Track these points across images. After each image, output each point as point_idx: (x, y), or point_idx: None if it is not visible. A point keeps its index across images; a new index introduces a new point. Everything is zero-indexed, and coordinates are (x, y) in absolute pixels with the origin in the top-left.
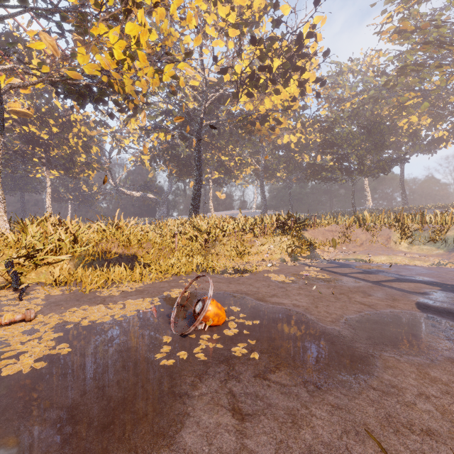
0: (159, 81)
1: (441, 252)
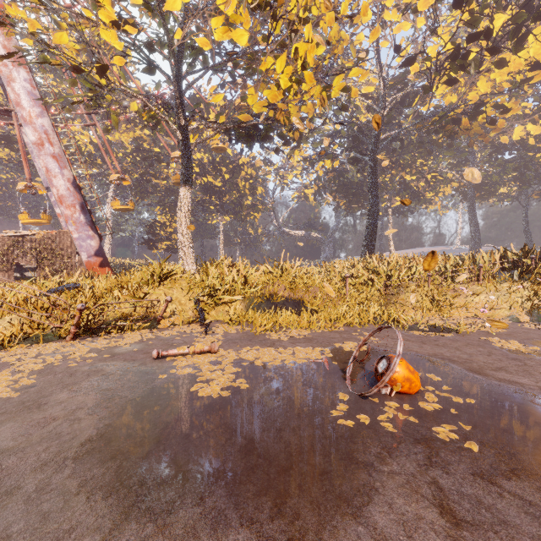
0: (326, 100)
1: None
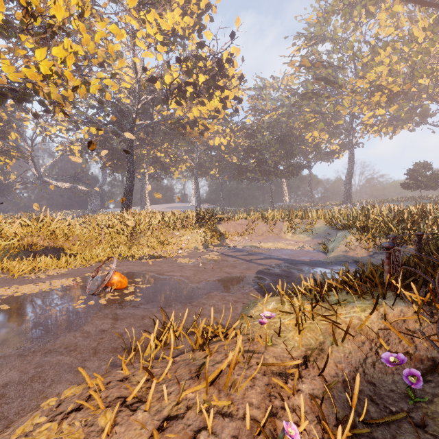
0: (86, 92)
1: (309, 239)
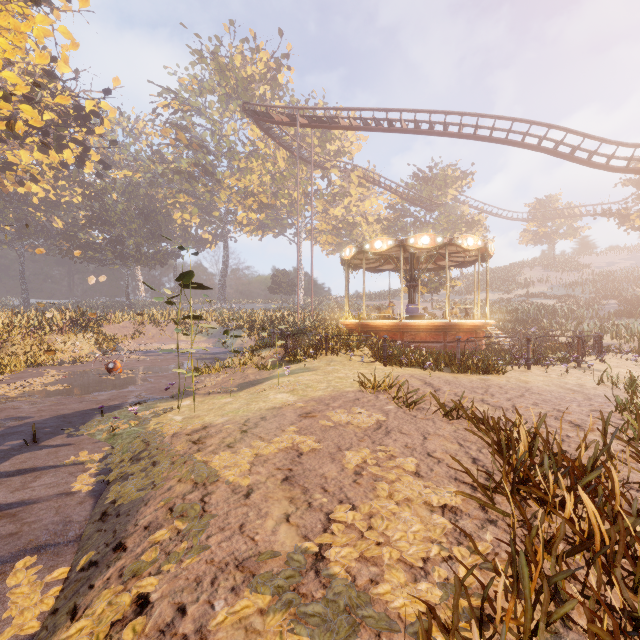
0: None
1: (206, 339)
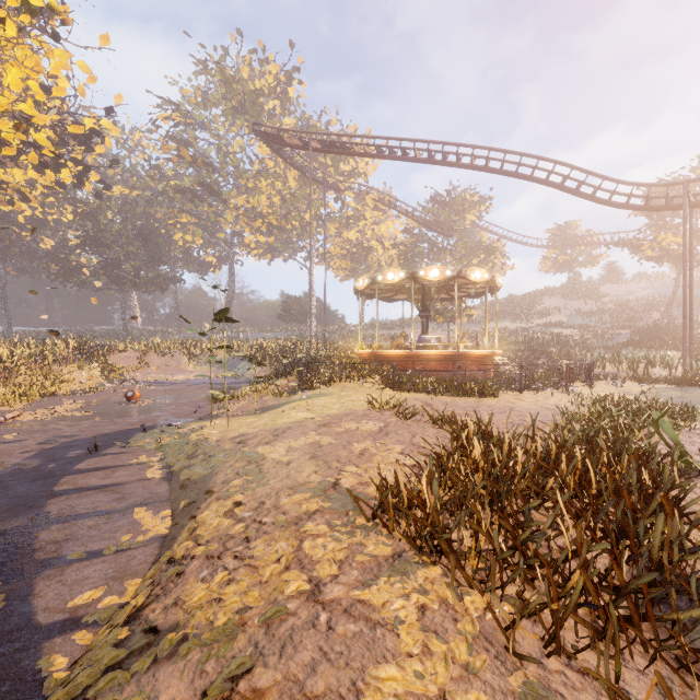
0: None
1: (214, 370)
